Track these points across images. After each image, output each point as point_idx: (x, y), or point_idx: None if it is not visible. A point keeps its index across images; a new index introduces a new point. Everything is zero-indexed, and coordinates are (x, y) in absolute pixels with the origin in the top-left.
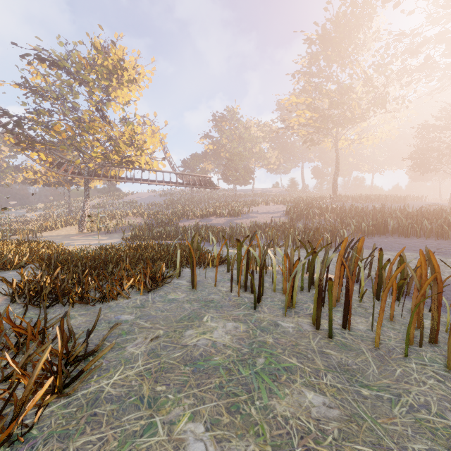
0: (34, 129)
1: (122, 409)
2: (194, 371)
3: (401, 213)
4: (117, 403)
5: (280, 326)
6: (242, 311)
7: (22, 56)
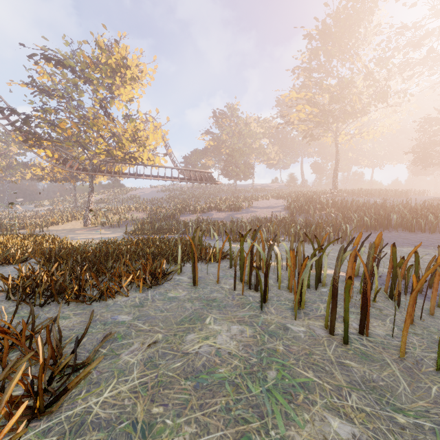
0: (41, 126)
1: (110, 439)
2: (196, 386)
3: (404, 207)
4: (105, 430)
5: (289, 330)
6: (247, 311)
7: (29, 56)
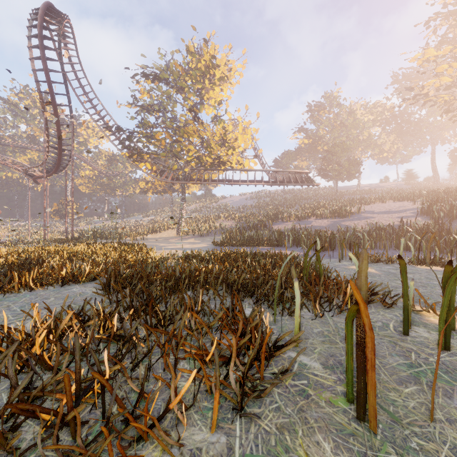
0: (141, 141)
1: None
2: None
3: None
4: None
5: None
6: None
7: (132, 77)
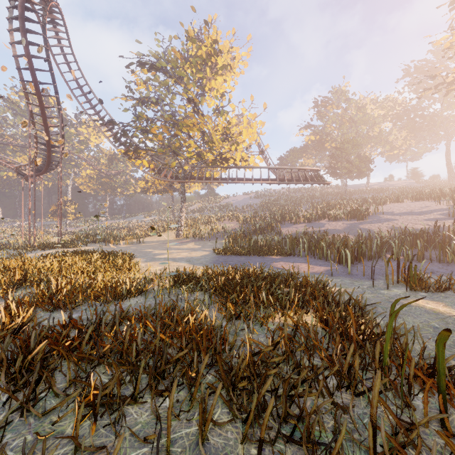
0: (136, 135)
1: None
2: None
3: None
4: None
5: None
6: None
7: (127, 66)
